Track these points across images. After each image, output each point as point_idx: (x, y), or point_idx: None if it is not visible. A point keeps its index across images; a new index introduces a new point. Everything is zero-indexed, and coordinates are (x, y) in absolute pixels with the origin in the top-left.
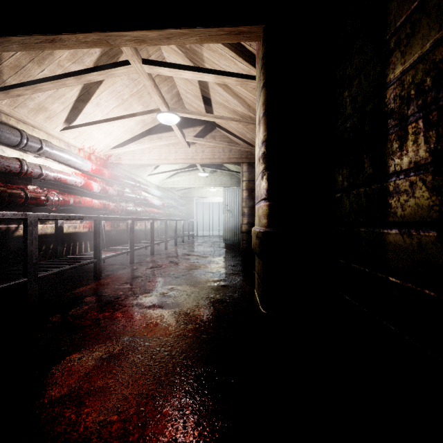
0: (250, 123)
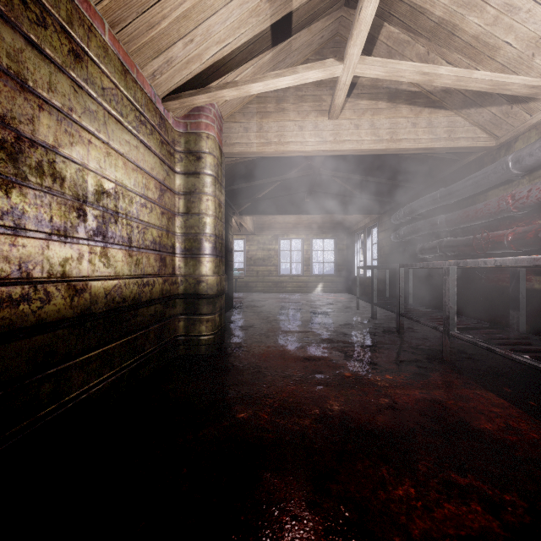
0: None
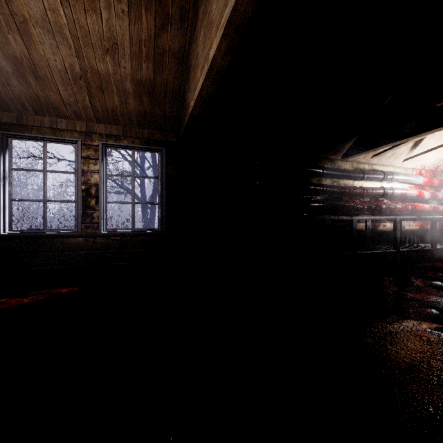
0: None
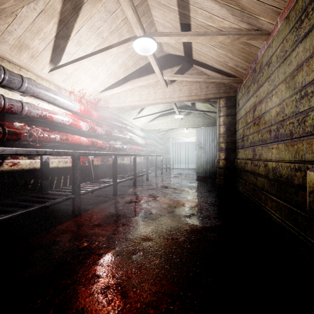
0: (243, 34)
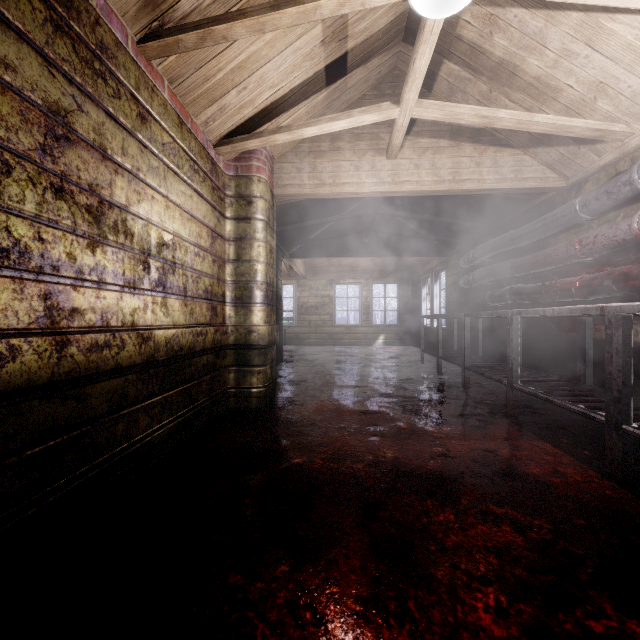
0: (199, 47)
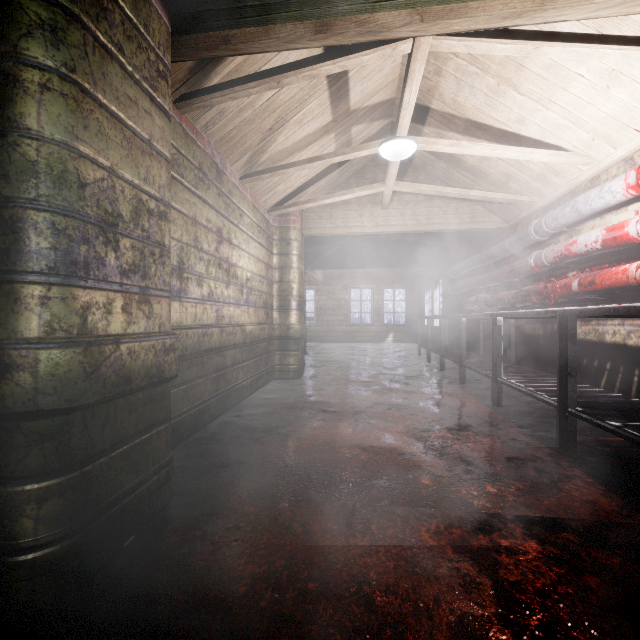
0: (269, 177)
